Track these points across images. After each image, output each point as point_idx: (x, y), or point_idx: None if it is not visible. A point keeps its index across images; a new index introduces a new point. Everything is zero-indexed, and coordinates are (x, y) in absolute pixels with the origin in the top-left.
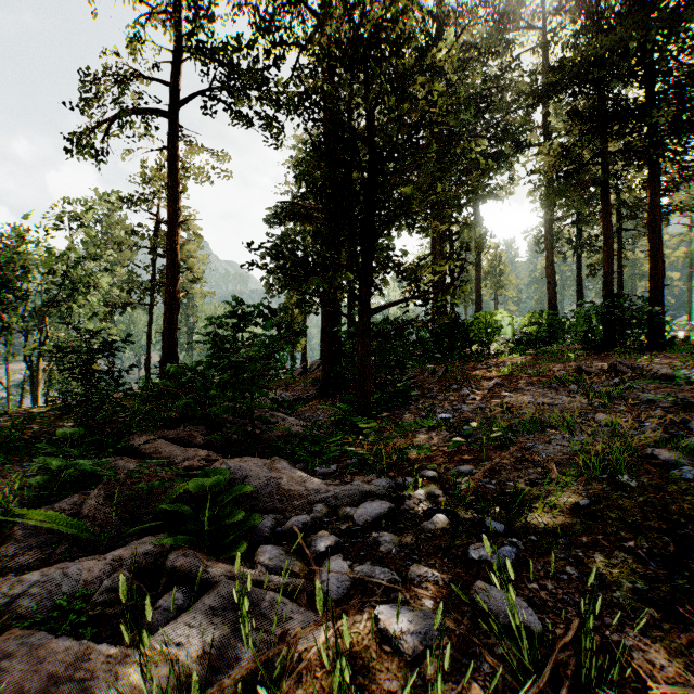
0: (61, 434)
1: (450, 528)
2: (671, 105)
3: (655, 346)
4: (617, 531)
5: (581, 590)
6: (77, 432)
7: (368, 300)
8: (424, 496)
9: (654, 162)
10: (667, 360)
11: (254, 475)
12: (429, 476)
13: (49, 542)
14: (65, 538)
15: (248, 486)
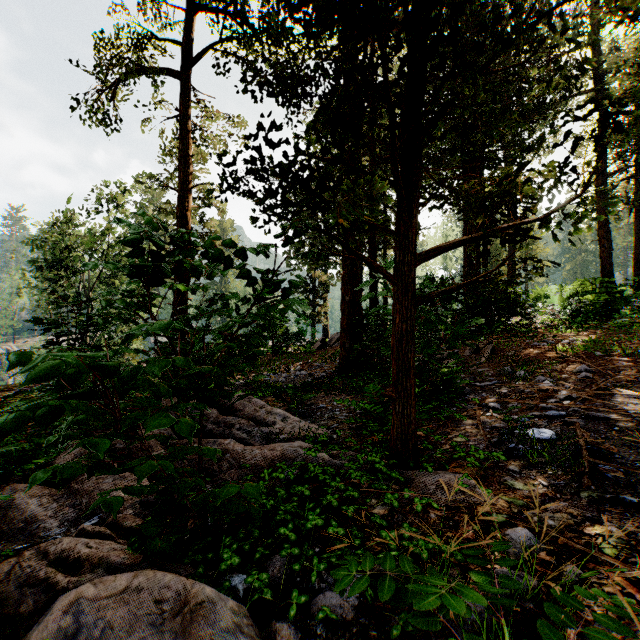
0: None
1: None
2: None
3: None
4: None
5: None
6: None
7: (411, 238)
8: None
9: None
10: None
11: None
12: None
13: None
14: None
15: None
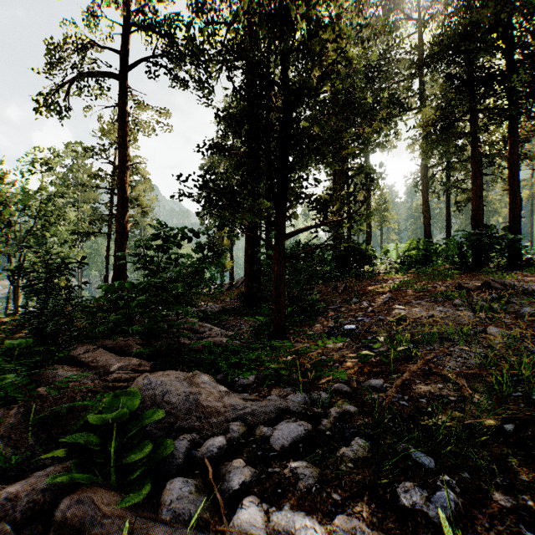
0: (8, 345)
1: (372, 457)
2: (529, 71)
3: (514, 266)
4: None
5: None
6: (24, 342)
7: (283, 226)
8: (340, 414)
9: (513, 118)
10: (528, 278)
11: (174, 390)
12: (343, 391)
13: None
14: None
15: (161, 411)
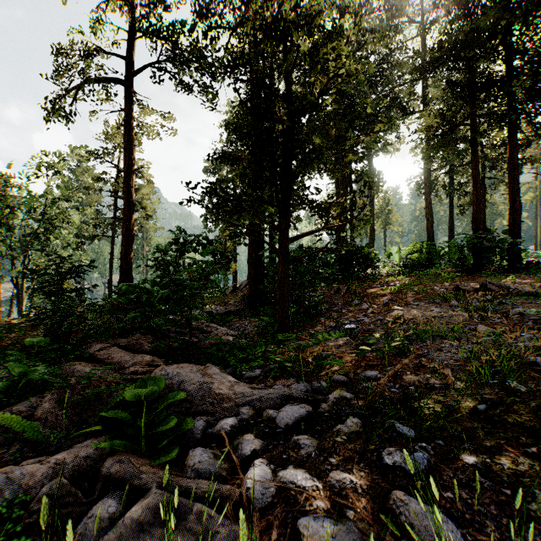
0: (29, 342)
1: (363, 431)
2: (527, 77)
3: (514, 269)
4: (517, 437)
5: (496, 500)
6: (43, 340)
7: (286, 231)
8: (337, 399)
9: (513, 123)
10: (526, 280)
11: (189, 380)
12: (341, 380)
13: (5, 442)
14: (19, 439)
15: (182, 393)
